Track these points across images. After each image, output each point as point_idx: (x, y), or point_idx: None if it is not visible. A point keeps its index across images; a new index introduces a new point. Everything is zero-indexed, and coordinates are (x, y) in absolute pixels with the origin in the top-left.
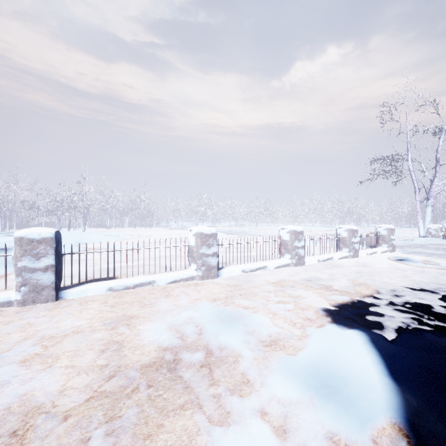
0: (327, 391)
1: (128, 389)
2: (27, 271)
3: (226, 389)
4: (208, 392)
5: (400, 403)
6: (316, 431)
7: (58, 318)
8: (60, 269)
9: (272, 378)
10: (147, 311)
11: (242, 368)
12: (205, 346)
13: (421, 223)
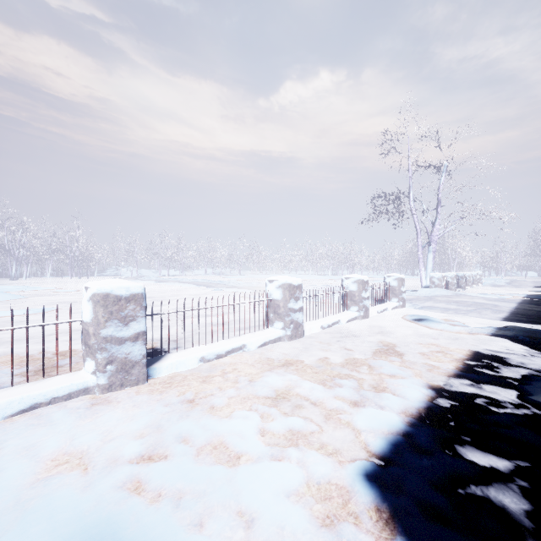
0: None
1: None
2: None
3: None
4: None
5: None
6: None
7: None
8: None
9: None
10: None
11: None
12: None
13: (424, 271)
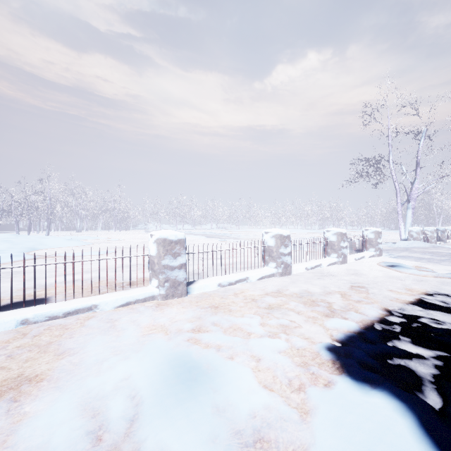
0: None
1: None
2: None
3: None
4: None
5: None
6: None
7: None
8: None
9: None
10: (61, 366)
11: None
12: None
13: (403, 226)
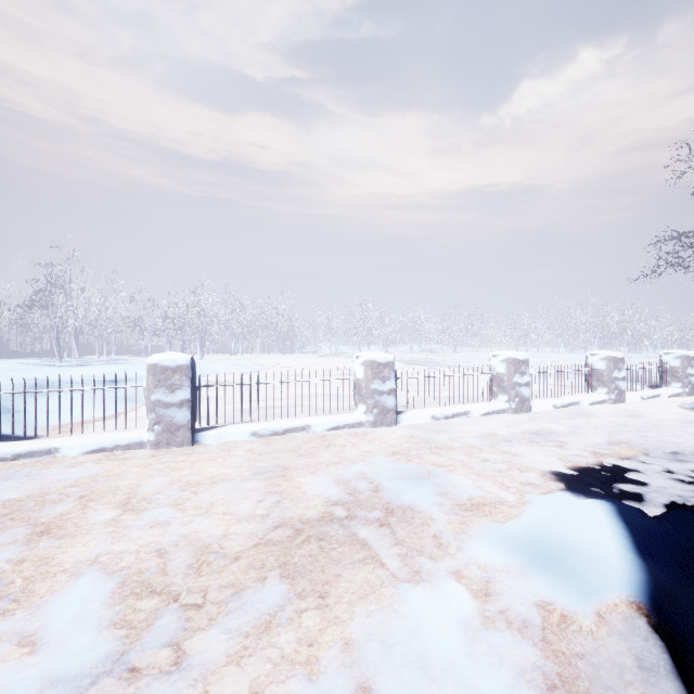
0: (544, 561)
1: (297, 539)
2: (161, 406)
3: (413, 549)
4: (391, 551)
5: (643, 580)
6: (525, 597)
7: (200, 463)
8: (195, 405)
9: (472, 543)
10: (305, 462)
11: (432, 530)
12: (383, 505)
13: None
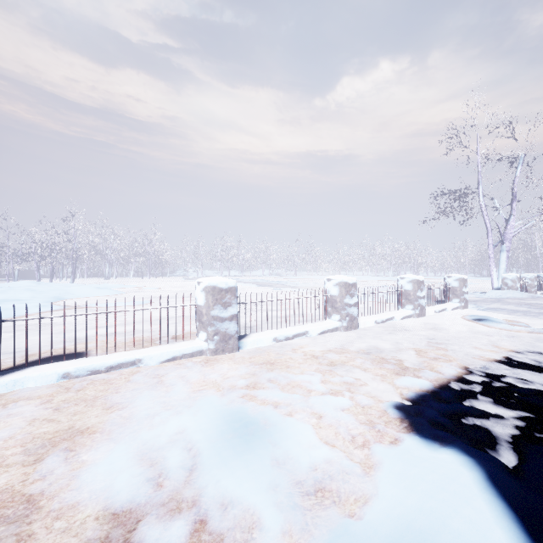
0: None
1: None
2: None
3: None
4: None
5: None
6: None
7: None
8: None
9: None
10: (112, 419)
11: None
12: (195, 502)
13: (495, 272)
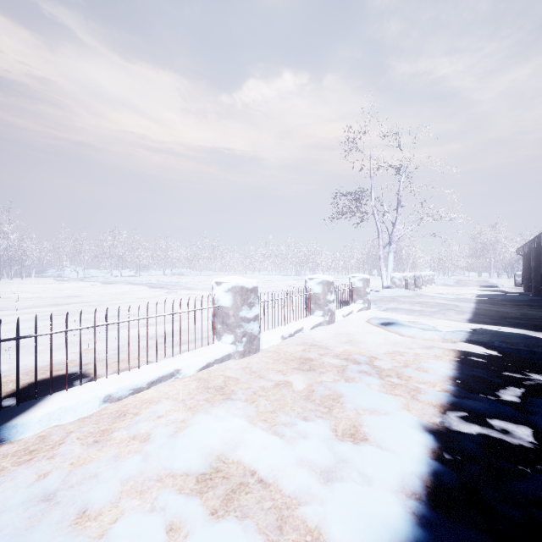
0: None
1: None
2: None
3: None
4: None
5: None
6: None
7: None
8: None
9: None
10: None
11: None
12: None
13: (385, 271)
